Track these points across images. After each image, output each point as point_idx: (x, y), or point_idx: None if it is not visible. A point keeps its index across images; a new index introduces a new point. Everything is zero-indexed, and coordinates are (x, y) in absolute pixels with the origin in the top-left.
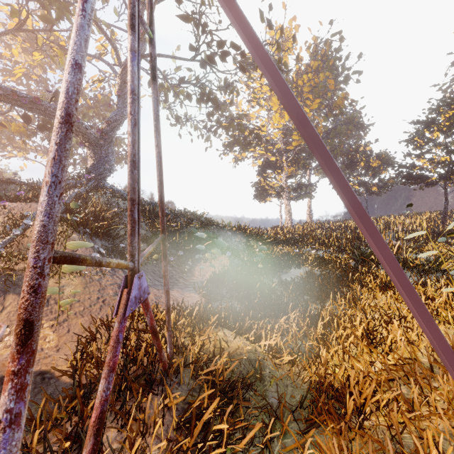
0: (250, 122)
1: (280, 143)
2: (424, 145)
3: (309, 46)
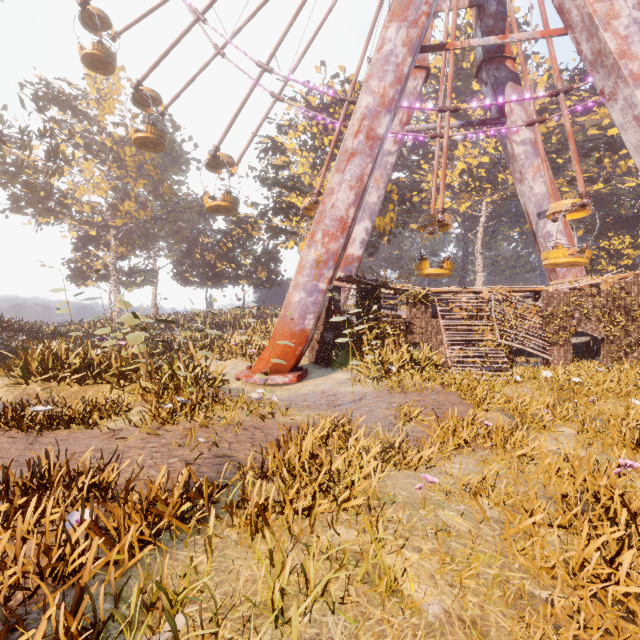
0: (47, 182)
1: (99, 217)
2: (235, 249)
3: (136, 115)
